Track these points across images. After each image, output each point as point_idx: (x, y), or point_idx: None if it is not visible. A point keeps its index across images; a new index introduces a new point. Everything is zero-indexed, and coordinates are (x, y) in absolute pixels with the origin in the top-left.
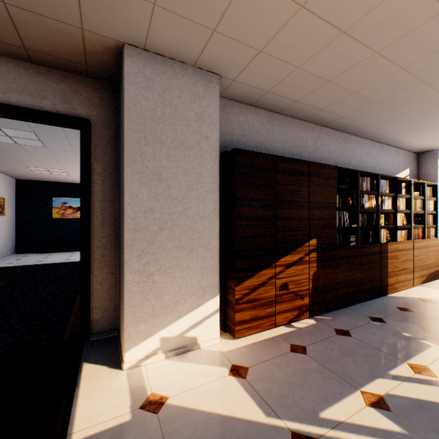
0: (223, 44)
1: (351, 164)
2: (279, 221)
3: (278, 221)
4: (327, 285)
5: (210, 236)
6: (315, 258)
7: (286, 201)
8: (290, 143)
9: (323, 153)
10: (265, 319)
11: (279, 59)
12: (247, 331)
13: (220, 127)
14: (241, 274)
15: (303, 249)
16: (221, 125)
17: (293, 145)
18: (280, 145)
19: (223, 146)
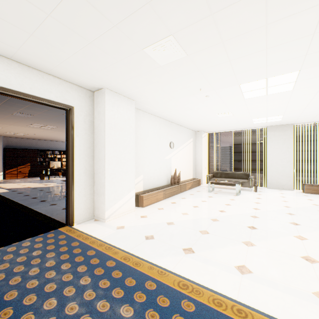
0: (1, 135)
1: (50, 147)
2: (19, 160)
3: (19, 160)
4: (34, 172)
5: (1, 162)
6: (30, 167)
7: (21, 156)
8: (27, 144)
9: (39, 145)
10: (15, 177)
11: (13, 136)
12: (10, 178)
13: (5, 142)
14: (8, 169)
15: (26, 165)
16: (6, 142)
17: (28, 144)
18: (24, 145)
19: (6, 146)
